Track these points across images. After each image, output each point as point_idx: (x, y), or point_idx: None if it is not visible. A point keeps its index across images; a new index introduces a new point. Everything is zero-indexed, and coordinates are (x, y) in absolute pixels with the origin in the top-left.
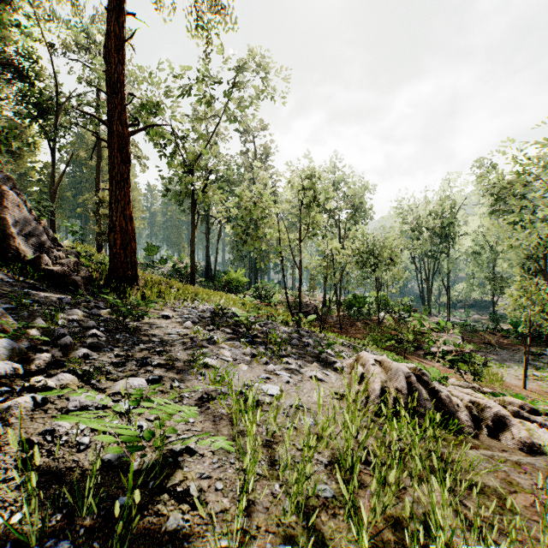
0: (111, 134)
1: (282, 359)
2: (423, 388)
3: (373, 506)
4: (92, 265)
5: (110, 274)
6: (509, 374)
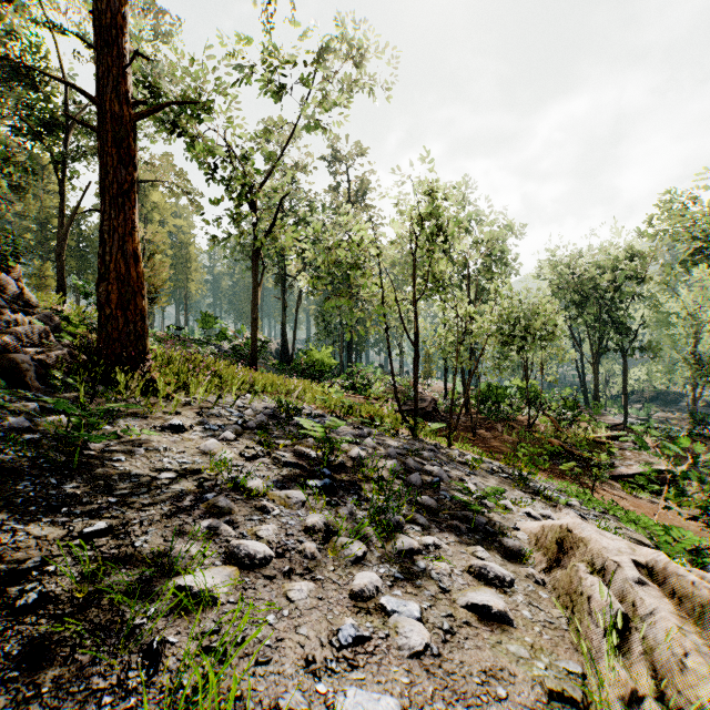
0: (103, 118)
1: (396, 539)
2: None
3: None
4: None
5: (99, 351)
6: None
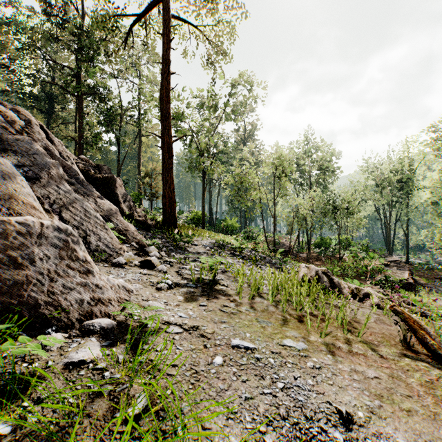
0: (163, 143)
1: (258, 265)
2: (326, 278)
3: (276, 287)
4: None
5: (163, 221)
6: None
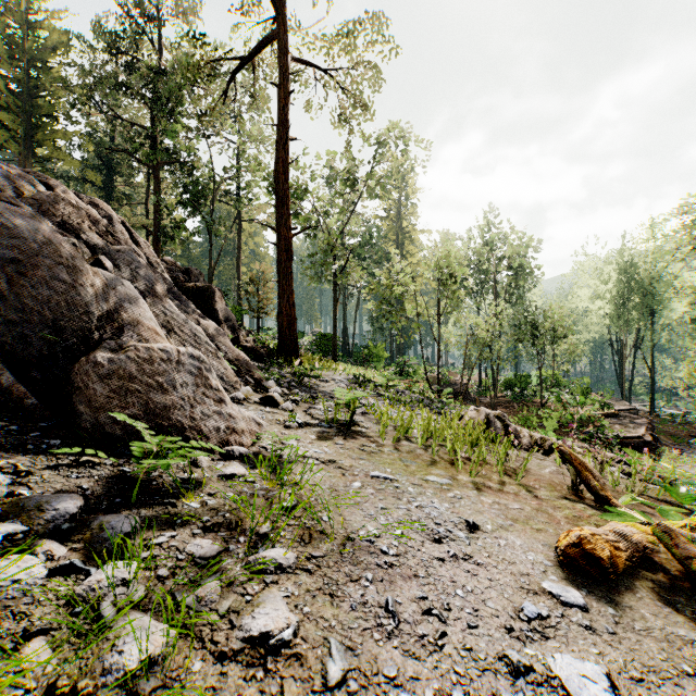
0: (279, 238)
1: (411, 408)
2: (501, 424)
3: (427, 428)
4: None
5: (279, 349)
6: None
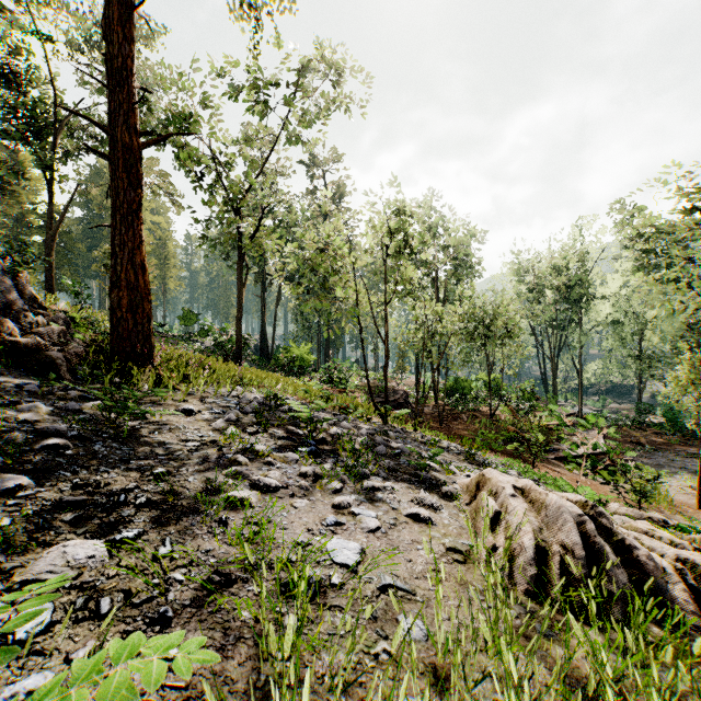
0: (114, 146)
1: (363, 482)
2: (603, 540)
3: None
4: (97, 337)
5: (111, 349)
6: (671, 486)
